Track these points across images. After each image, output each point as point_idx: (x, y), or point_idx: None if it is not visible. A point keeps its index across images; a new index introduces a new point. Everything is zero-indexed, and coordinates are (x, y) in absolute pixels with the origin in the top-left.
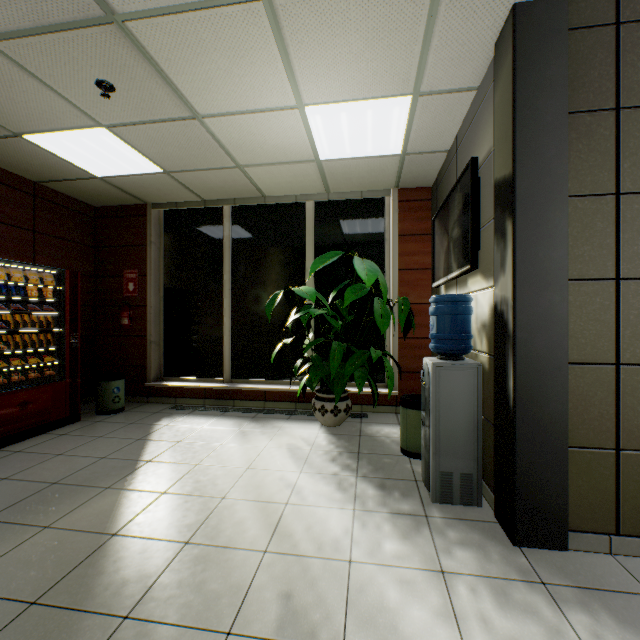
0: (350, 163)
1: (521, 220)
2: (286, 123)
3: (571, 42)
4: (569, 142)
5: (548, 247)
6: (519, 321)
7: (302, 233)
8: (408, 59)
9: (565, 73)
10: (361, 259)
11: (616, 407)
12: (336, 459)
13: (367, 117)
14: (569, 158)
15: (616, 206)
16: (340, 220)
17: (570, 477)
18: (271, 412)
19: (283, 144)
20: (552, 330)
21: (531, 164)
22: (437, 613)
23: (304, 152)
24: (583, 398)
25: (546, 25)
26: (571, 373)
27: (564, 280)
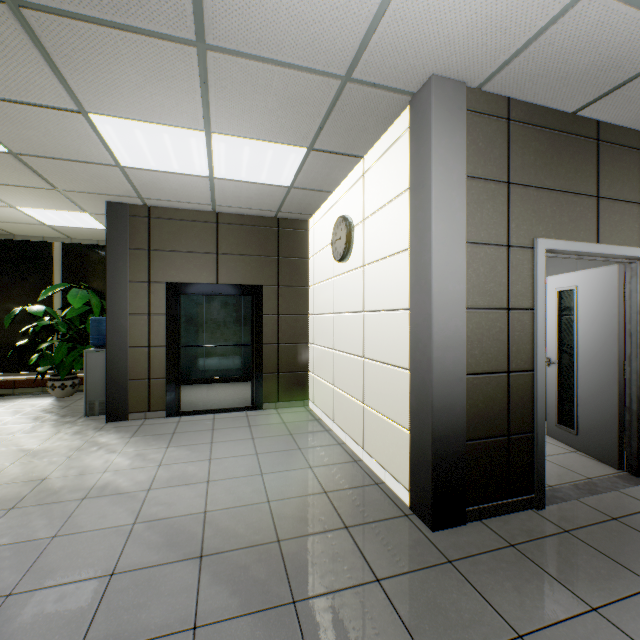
0: (74, 228)
1: (109, 290)
2: (8, 210)
3: (132, 221)
4: (131, 260)
5: (121, 301)
6: (109, 331)
7: (51, 263)
8: (70, 204)
9: (128, 233)
10: (81, 290)
11: (149, 363)
12: (47, 410)
13: (66, 215)
14: (131, 266)
15: (149, 286)
16: (84, 257)
17: (132, 392)
18: (17, 395)
19: (12, 216)
20: (123, 334)
21: (114, 267)
22: (42, 439)
23: (33, 221)
24: (137, 360)
25: (120, 213)
26: (132, 351)
27: (127, 314)
